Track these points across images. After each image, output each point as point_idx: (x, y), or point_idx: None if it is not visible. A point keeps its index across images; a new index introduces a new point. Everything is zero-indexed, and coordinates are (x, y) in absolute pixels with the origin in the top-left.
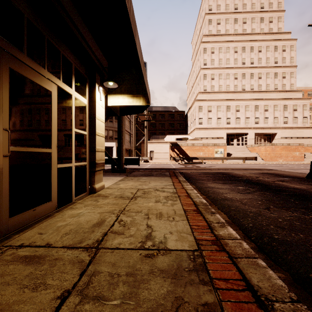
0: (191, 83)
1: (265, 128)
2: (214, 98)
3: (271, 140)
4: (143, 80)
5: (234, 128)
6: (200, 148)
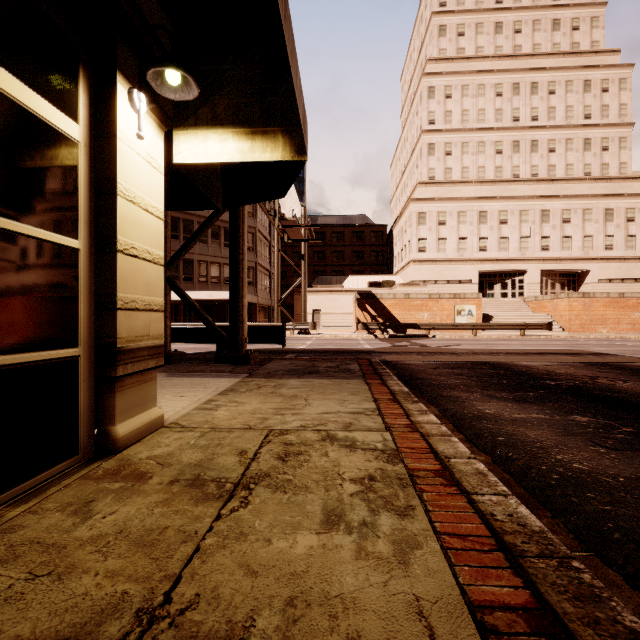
0: (401, 164)
1: (565, 260)
2: (451, 195)
3: (577, 286)
4: (285, 79)
5: (496, 260)
6: (422, 303)
